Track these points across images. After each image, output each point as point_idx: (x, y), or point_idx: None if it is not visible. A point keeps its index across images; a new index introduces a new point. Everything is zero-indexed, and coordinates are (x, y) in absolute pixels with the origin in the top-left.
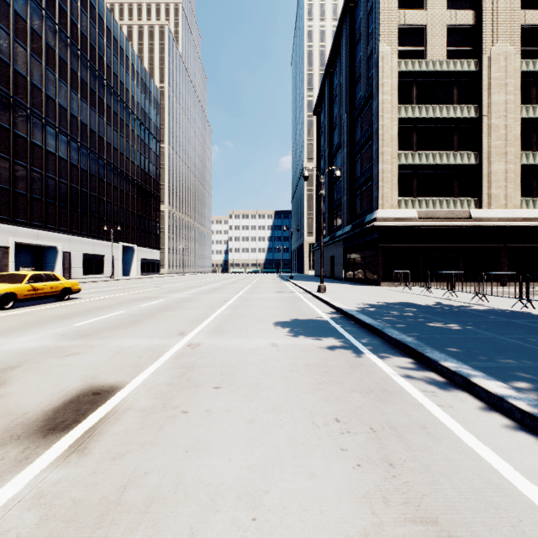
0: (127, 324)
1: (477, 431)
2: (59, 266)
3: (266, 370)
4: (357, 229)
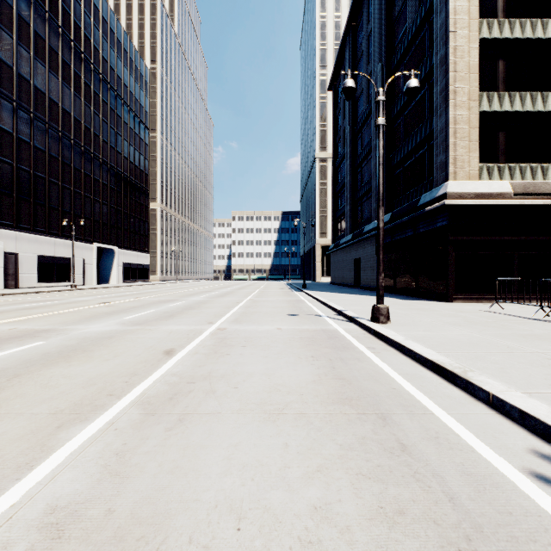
0: None
1: None
2: None
3: None
4: (405, 217)
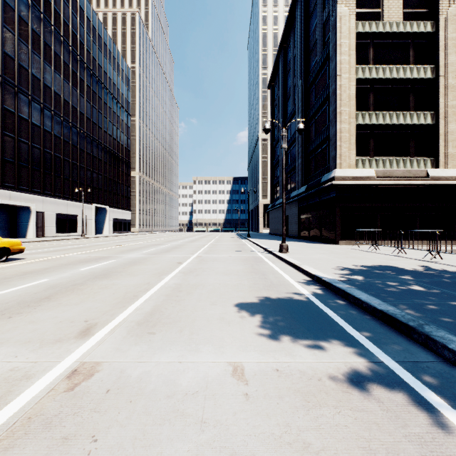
0: (23, 306)
1: None
2: (32, 225)
3: None
4: (313, 189)
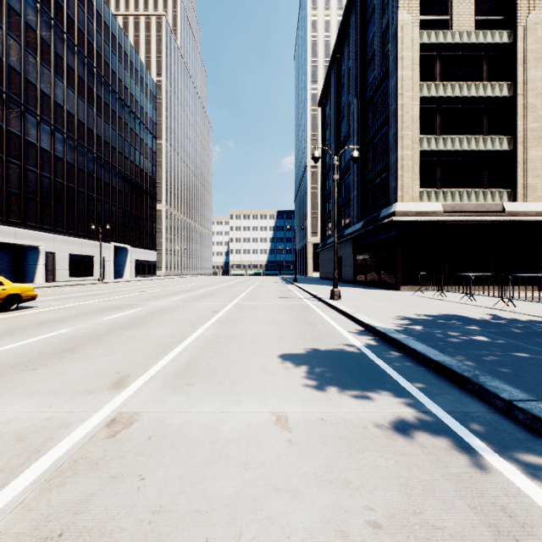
0: (46, 358)
1: None
2: (41, 268)
3: None
4: (371, 226)
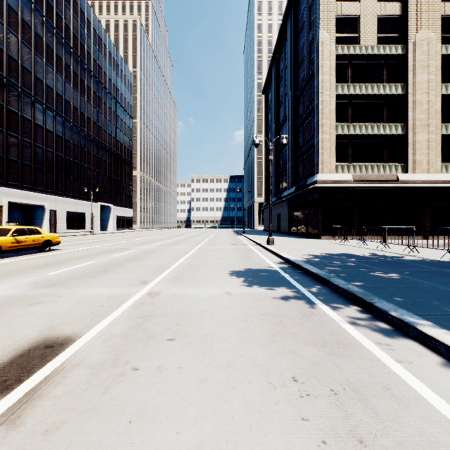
0: (95, 273)
1: (446, 394)
2: (46, 222)
3: (220, 320)
4: (300, 191)
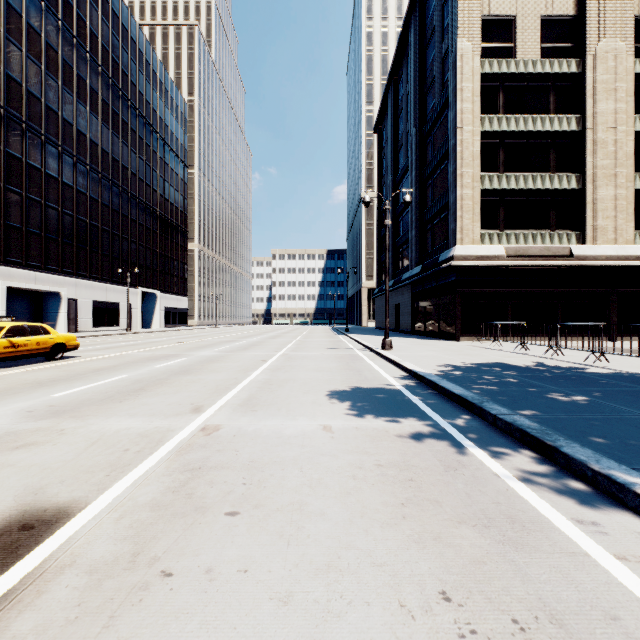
0: (125, 395)
1: None
2: (62, 317)
3: (314, 476)
4: (429, 271)
